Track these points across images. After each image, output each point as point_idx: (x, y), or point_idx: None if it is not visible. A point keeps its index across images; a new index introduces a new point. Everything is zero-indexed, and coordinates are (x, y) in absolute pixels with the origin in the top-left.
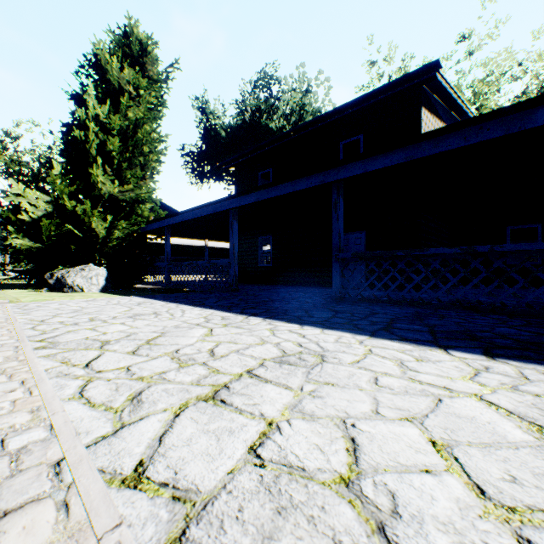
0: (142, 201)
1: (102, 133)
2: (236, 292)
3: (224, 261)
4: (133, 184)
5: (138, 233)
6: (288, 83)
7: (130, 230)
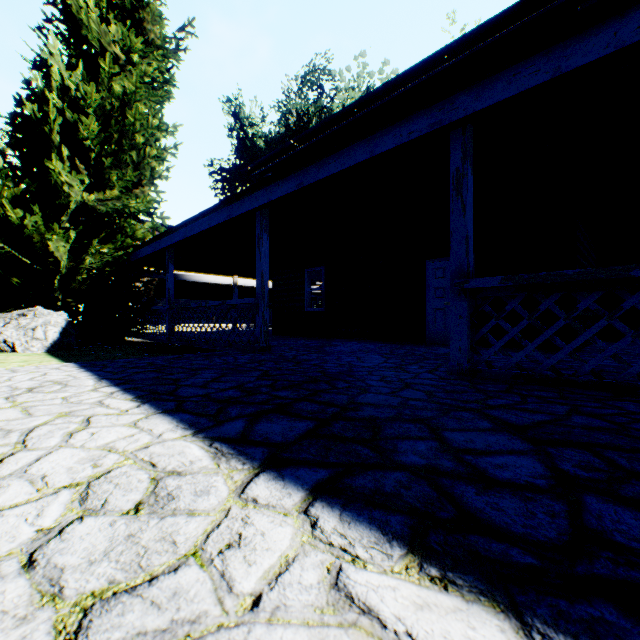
0: (130, 212)
1: (73, 113)
2: (265, 354)
3: (247, 301)
4: (118, 190)
5: (123, 260)
6: (344, 79)
7: (111, 257)
